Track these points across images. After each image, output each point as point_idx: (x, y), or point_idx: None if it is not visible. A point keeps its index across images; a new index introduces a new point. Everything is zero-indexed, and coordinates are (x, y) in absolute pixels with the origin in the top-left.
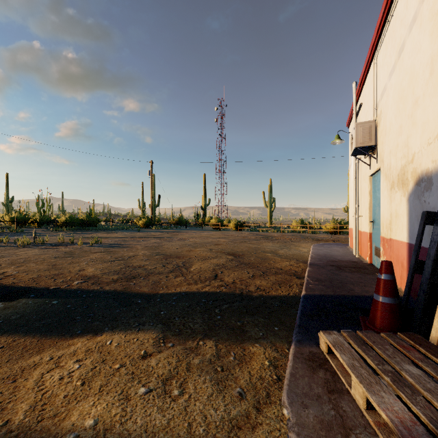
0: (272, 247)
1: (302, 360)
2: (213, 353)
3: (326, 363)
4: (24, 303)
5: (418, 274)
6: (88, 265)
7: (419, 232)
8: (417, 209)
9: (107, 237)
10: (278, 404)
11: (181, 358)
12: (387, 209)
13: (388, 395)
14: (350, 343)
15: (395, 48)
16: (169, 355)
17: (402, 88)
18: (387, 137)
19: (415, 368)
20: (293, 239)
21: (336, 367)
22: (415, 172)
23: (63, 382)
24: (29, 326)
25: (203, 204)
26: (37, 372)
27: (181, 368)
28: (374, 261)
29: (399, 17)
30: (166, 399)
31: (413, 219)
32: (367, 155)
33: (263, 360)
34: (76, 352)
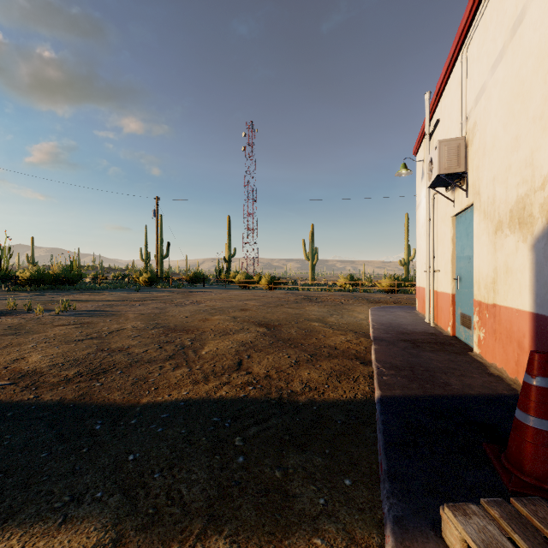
0: (318, 313)
1: None
2: None
3: None
4: None
5: None
6: (35, 350)
7: None
8: None
9: (87, 301)
10: None
11: None
12: (488, 261)
13: None
14: (512, 538)
15: (505, 24)
16: None
17: (519, 80)
18: (488, 157)
19: None
20: (343, 301)
21: None
22: None
23: None
24: None
25: (227, 256)
26: None
27: None
28: (459, 333)
29: None
30: None
31: (546, 276)
32: (451, 187)
33: None
34: None
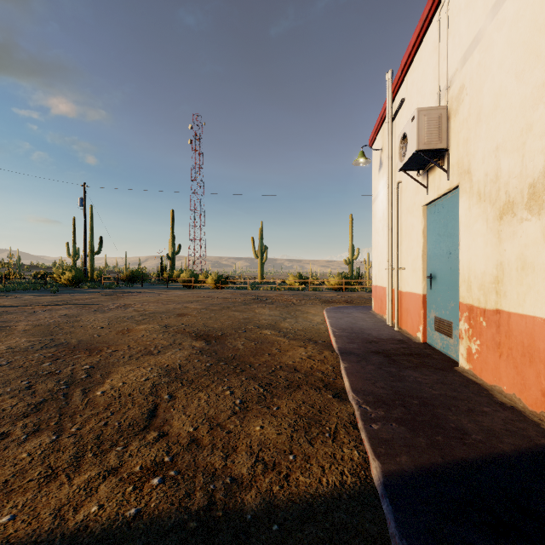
0: (269, 316)
1: None
2: None
3: None
4: None
5: None
6: None
7: None
8: None
9: None
10: None
11: None
12: (486, 254)
13: None
14: None
15: None
16: None
17: None
18: (486, 123)
19: None
20: (296, 301)
21: None
22: None
23: None
24: None
25: (170, 252)
26: None
27: None
28: (432, 340)
29: None
30: None
31: None
32: (425, 170)
33: None
34: None
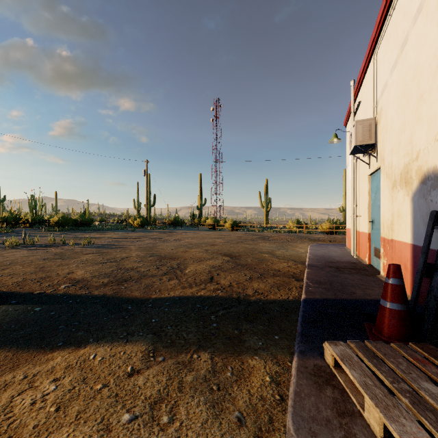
0: (268, 247)
1: (306, 375)
2: (208, 368)
3: (333, 378)
4: (3, 310)
5: (427, 277)
6: (78, 268)
7: (427, 233)
8: (422, 208)
9: (100, 238)
10: (283, 431)
11: (173, 376)
12: (388, 208)
13: (409, 423)
14: (358, 355)
15: (398, 42)
16: (159, 372)
17: (405, 83)
18: (388, 134)
19: (435, 386)
20: (289, 240)
21: (345, 383)
22: (420, 170)
23: (34, 407)
24: (5, 337)
25: (199, 204)
26: (6, 395)
27: (171, 388)
28: (373, 262)
29: (402, 10)
30: (154, 428)
31: (418, 219)
32: (367, 154)
33: (263, 375)
34: (55, 369)
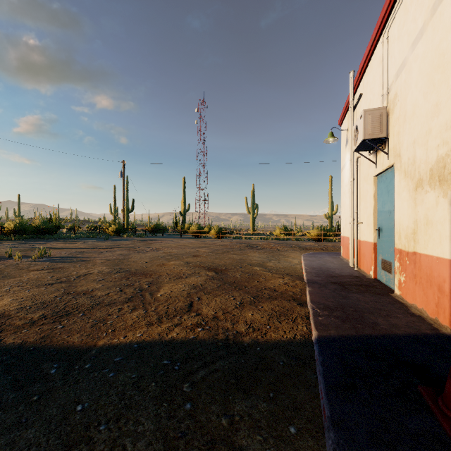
0: (258, 258)
1: None
2: None
3: None
4: None
5: None
6: (7, 293)
7: None
8: None
9: (62, 248)
10: None
11: None
12: (408, 214)
13: None
14: None
15: (425, 4)
16: None
17: (439, 53)
18: (408, 123)
19: None
20: (280, 248)
21: None
22: None
23: None
24: None
25: (182, 210)
26: None
27: None
28: (380, 277)
29: None
30: None
31: None
32: (374, 151)
33: None
34: None
